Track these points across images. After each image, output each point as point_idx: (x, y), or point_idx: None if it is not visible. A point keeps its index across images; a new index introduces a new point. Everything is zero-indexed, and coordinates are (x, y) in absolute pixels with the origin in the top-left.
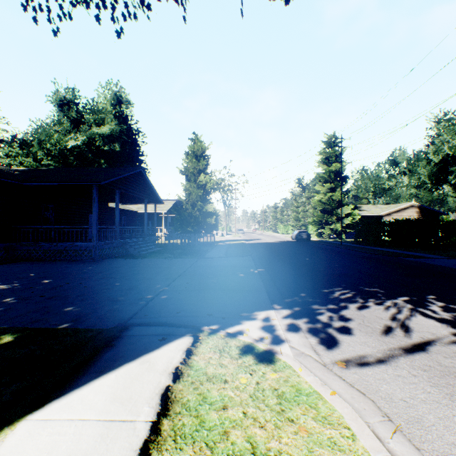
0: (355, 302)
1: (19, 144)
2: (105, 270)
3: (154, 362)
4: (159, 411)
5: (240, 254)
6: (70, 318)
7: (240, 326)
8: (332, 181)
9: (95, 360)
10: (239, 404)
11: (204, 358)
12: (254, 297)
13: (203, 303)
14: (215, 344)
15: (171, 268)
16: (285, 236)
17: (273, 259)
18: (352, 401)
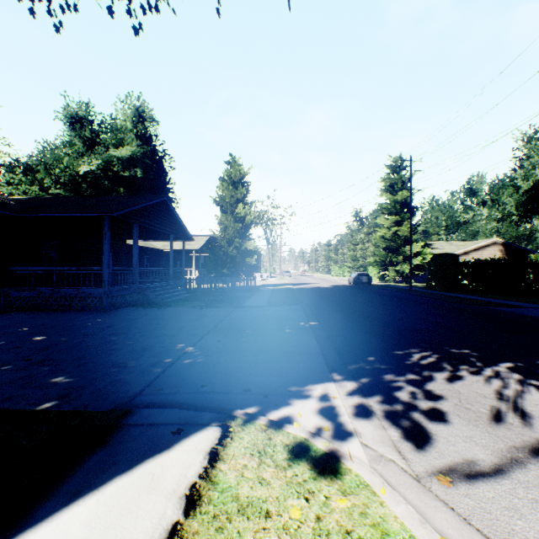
0: (442, 370)
1: (23, 170)
2: (117, 323)
3: (160, 474)
4: None
5: (287, 301)
6: (56, 394)
7: (288, 409)
8: (397, 213)
9: (71, 470)
10: None
11: (235, 467)
12: (306, 362)
13: (238, 371)
14: (253, 441)
15: (200, 321)
16: (340, 280)
17: (328, 309)
18: None
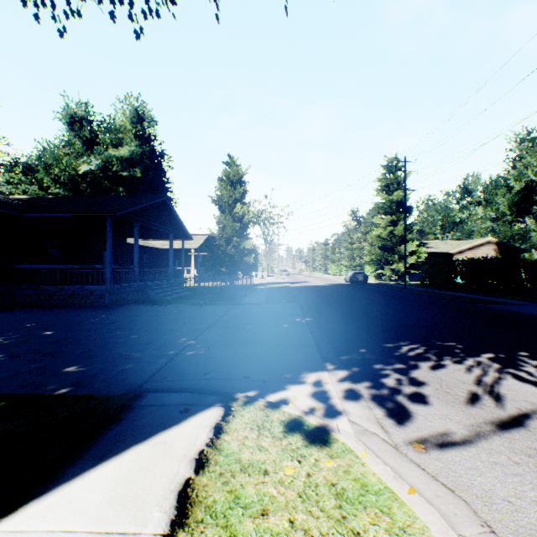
0: (428, 360)
1: (22, 170)
2: (120, 319)
3: (172, 443)
4: (173, 518)
5: (284, 299)
6: (71, 381)
7: (284, 393)
8: (393, 212)
9: (94, 441)
10: (284, 507)
11: (237, 438)
12: (301, 354)
13: (238, 361)
14: (252, 418)
15: (200, 317)
16: (337, 278)
17: (324, 306)
18: (437, 502)
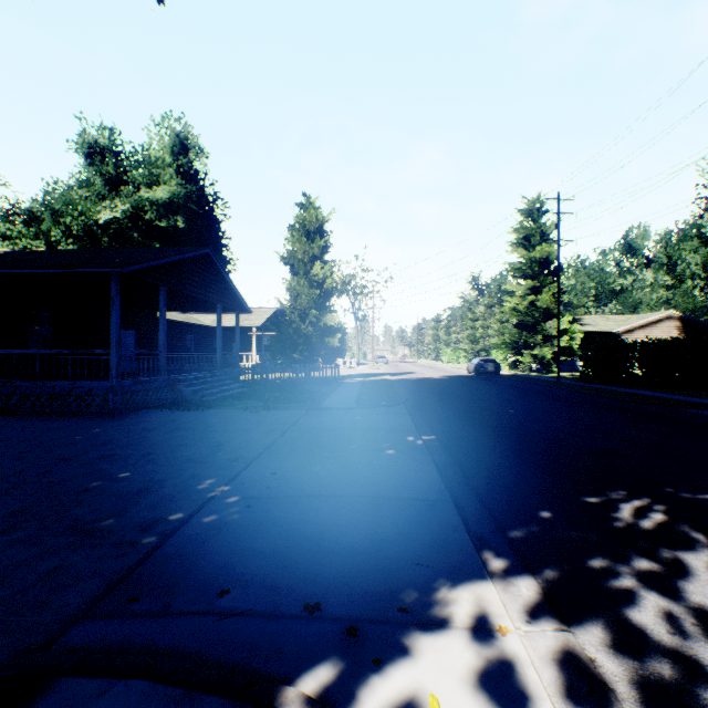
0: (695, 546)
1: (24, 219)
2: (121, 436)
3: None
4: None
5: (384, 400)
6: None
7: (406, 676)
8: (535, 276)
9: None
10: None
11: None
12: (427, 524)
13: (299, 548)
14: None
15: (250, 433)
16: (455, 368)
17: (447, 413)
18: None
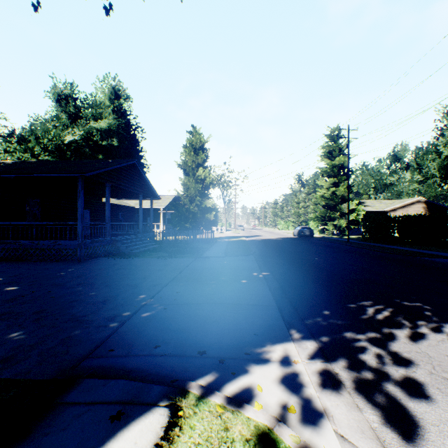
0: (402, 327)
1: (17, 140)
2: (87, 273)
3: None
4: None
5: (241, 252)
6: (1, 356)
7: (247, 379)
8: (335, 175)
9: None
10: None
11: None
12: (262, 317)
13: (194, 328)
14: (205, 433)
15: (162, 271)
16: (286, 233)
17: (279, 259)
18: None
